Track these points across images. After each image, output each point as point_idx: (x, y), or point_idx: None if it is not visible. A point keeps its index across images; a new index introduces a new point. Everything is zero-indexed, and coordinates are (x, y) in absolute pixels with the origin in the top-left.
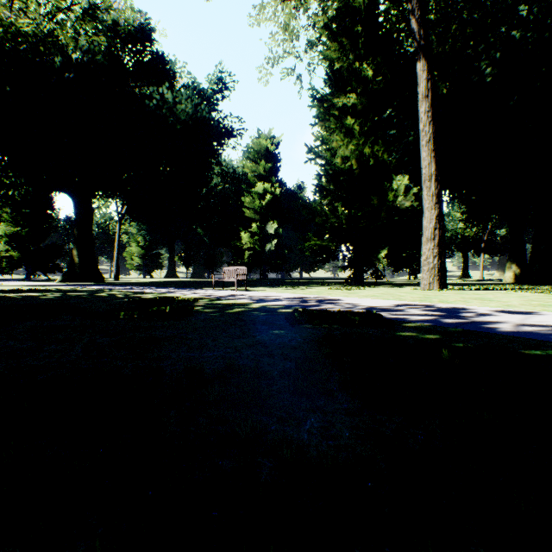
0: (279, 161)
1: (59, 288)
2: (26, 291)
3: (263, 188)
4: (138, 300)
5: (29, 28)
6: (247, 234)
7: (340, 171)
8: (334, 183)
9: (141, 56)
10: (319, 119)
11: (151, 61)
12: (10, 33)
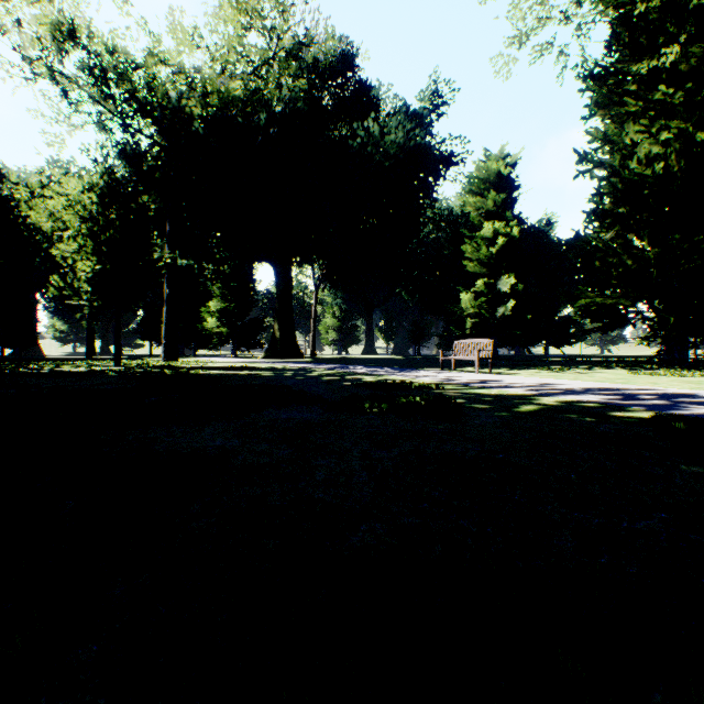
0: (516, 189)
1: (266, 366)
2: (239, 368)
3: (492, 230)
4: (364, 384)
5: (239, 91)
6: (468, 295)
7: (640, 180)
8: (627, 202)
9: (341, 91)
10: (598, 106)
11: (353, 93)
12: (223, 101)
